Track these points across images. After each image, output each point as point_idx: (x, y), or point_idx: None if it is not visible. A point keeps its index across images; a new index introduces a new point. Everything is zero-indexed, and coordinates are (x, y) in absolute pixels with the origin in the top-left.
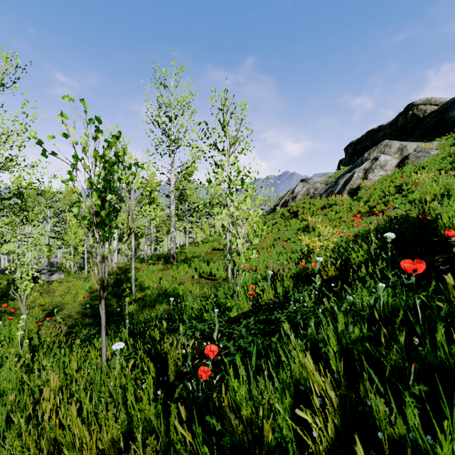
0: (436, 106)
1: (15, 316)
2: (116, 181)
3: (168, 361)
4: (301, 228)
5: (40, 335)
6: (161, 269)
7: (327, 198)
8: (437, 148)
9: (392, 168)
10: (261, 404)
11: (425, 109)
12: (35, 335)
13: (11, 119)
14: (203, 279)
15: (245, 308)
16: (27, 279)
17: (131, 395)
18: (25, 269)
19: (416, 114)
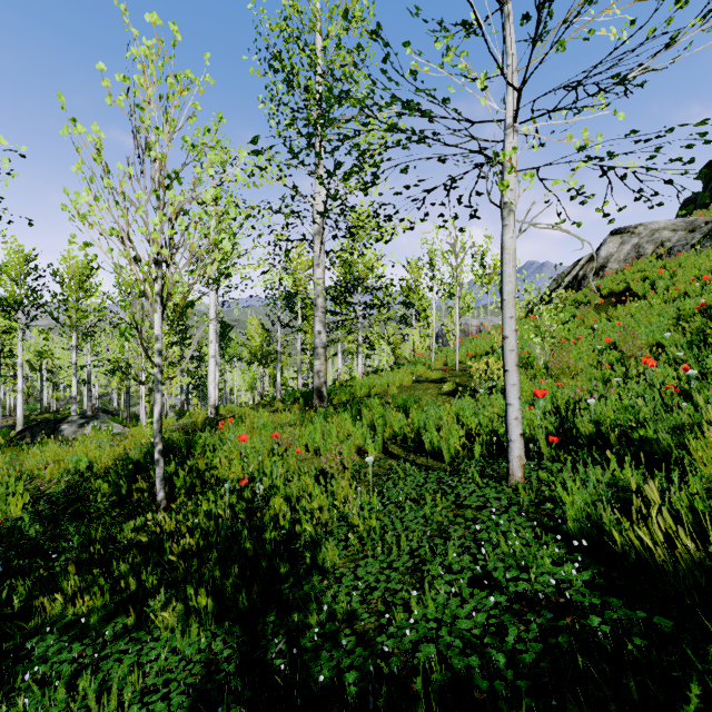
0: None
1: None
2: None
3: None
4: (679, 318)
5: None
6: (288, 424)
7: None
8: None
9: None
10: None
11: None
12: None
13: None
14: (395, 462)
15: None
16: None
17: None
18: None
19: None
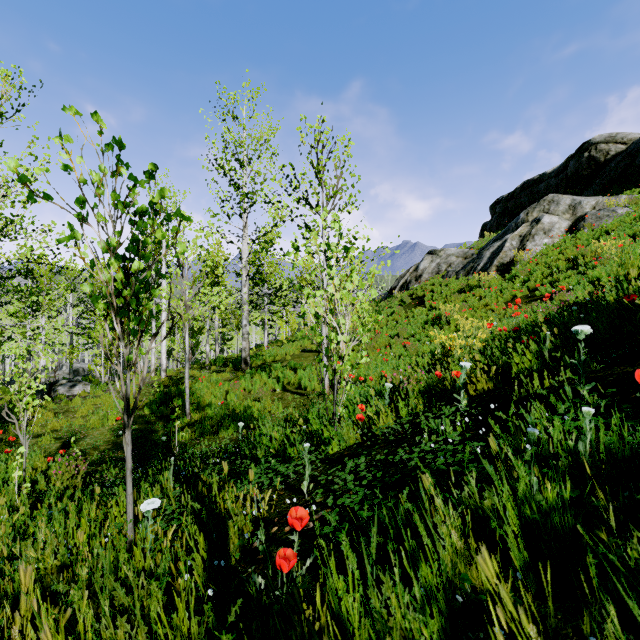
0: (624, 145)
1: (16, 447)
2: (150, 243)
3: (229, 530)
4: (429, 320)
5: (49, 475)
6: (229, 379)
7: (466, 278)
8: (626, 204)
9: (560, 233)
10: (388, 632)
11: (607, 150)
12: (41, 476)
13: None
14: (289, 393)
15: (351, 439)
16: (29, 393)
17: (156, 604)
18: (25, 379)
19: (594, 157)
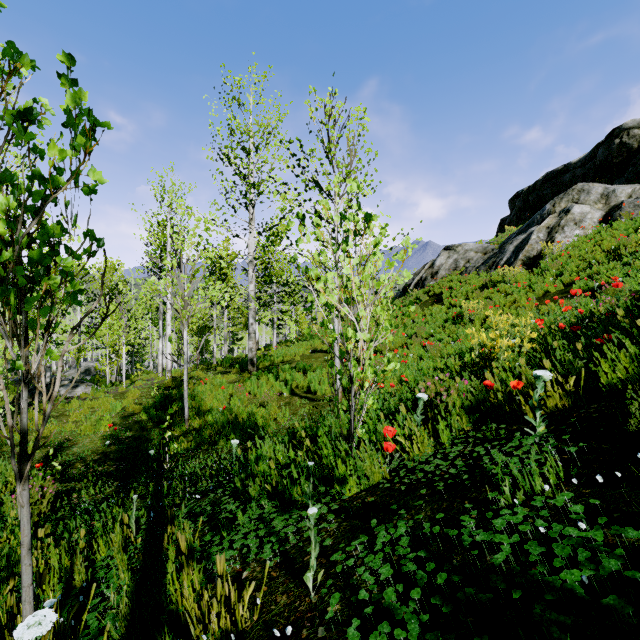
0: None
1: None
2: (64, 183)
3: None
4: (449, 319)
5: None
6: (234, 381)
7: (488, 273)
8: None
9: (593, 224)
10: None
11: None
12: (6, 496)
13: (4, 150)
14: (297, 397)
15: (375, 475)
16: None
17: None
18: None
19: (626, 144)
